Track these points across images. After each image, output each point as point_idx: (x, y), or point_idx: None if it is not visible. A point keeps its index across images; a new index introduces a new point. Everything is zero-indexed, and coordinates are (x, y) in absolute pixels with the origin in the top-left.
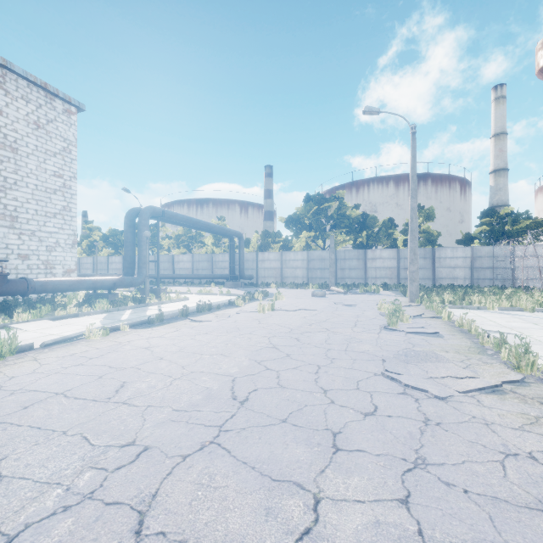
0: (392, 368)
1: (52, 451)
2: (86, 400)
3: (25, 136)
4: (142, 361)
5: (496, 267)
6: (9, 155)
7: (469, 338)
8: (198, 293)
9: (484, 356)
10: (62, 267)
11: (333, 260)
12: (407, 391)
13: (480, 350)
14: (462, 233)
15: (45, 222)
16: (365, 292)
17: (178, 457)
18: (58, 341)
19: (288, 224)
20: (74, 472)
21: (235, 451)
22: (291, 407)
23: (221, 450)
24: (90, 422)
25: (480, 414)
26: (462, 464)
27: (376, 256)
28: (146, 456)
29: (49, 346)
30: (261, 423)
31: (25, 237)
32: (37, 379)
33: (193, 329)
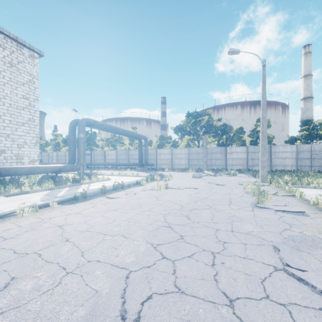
0: (291, 261)
1: None
2: None
3: (2, 71)
4: (48, 243)
5: (313, 158)
6: None
7: None
8: (117, 175)
9: None
10: (28, 158)
11: (205, 154)
12: None
13: None
14: (289, 136)
15: (16, 128)
16: (227, 174)
17: None
18: None
19: (175, 131)
20: None
21: None
22: None
23: None
24: None
25: None
26: None
27: (232, 151)
28: None
29: None
30: None
31: (2, 138)
32: None
33: (105, 205)
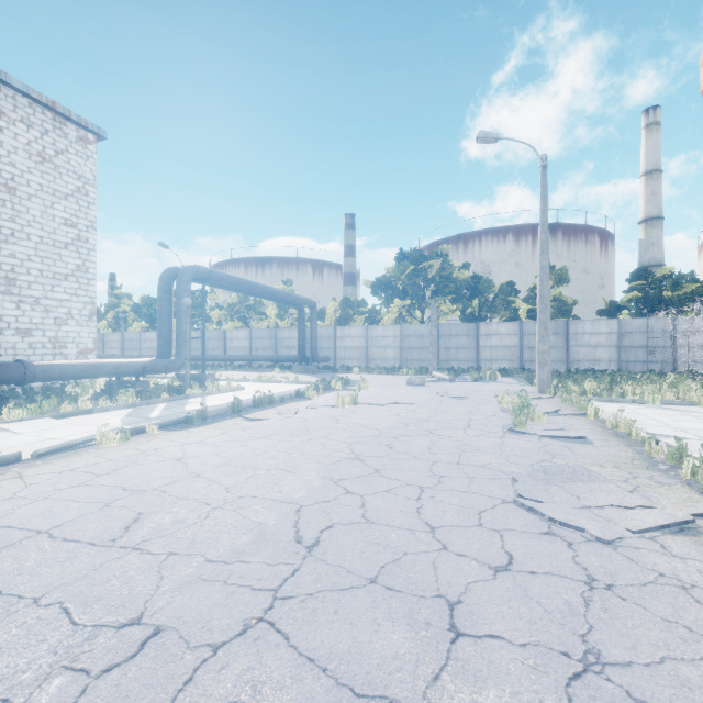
0: (528, 492)
1: (9, 636)
2: (80, 542)
3: (26, 171)
4: (170, 479)
5: (652, 346)
6: (4, 197)
7: (629, 444)
8: (256, 380)
9: (655, 473)
10: (76, 346)
11: (434, 337)
12: (554, 529)
13: (648, 464)
14: (606, 301)
15: (53, 286)
16: (477, 379)
17: (206, 648)
18: (58, 449)
19: (375, 289)
20: (35, 676)
21: (296, 637)
22: (383, 557)
23: (275, 636)
24: (78, 583)
25: (671, 569)
26: (661, 664)
27: (491, 332)
28: (155, 647)
29: (44, 456)
30: (338, 585)
31: (25, 307)
32: (16, 508)
33: (245, 431)
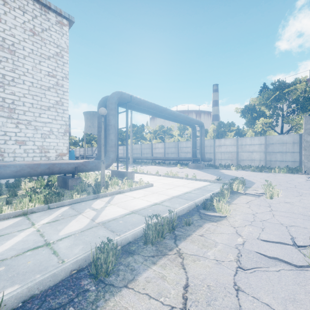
0: None
1: None
2: None
3: (22, 41)
4: None
5: None
6: (7, 56)
7: None
8: (164, 175)
9: None
10: (55, 151)
11: (308, 143)
12: None
13: None
14: None
15: (40, 114)
16: None
17: None
18: None
19: (243, 113)
20: None
21: None
22: None
23: None
24: None
25: None
26: None
27: None
28: None
29: None
30: None
31: (21, 126)
32: None
33: None
